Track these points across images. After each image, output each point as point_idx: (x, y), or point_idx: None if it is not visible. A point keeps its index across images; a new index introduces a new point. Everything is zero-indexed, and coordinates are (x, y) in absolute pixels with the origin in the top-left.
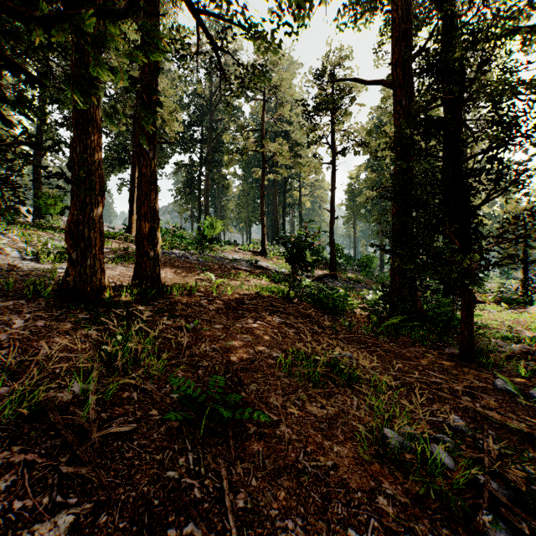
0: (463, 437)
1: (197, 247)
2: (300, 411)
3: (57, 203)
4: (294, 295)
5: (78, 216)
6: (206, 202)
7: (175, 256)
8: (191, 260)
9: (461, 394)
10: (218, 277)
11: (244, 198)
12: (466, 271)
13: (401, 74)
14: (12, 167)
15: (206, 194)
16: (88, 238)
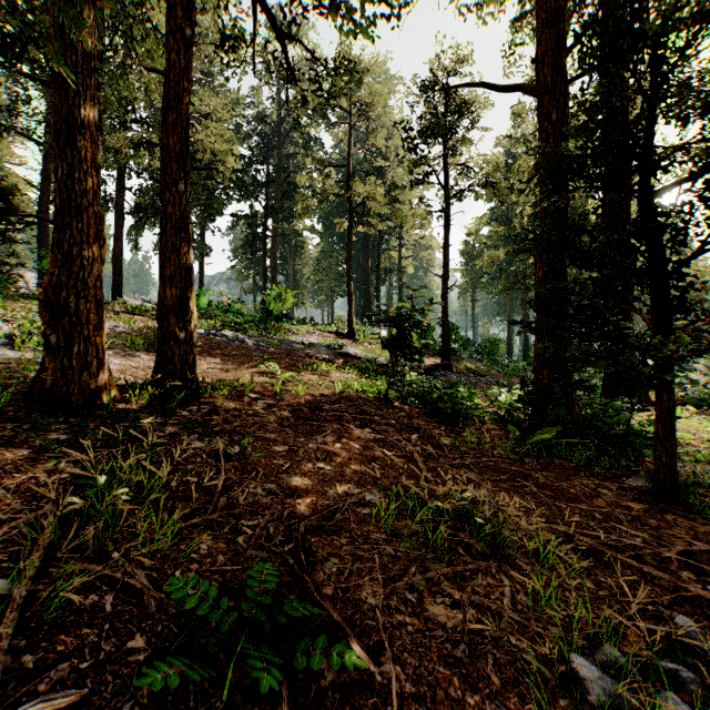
0: (708, 664)
1: (259, 327)
2: (415, 617)
3: None
4: (395, 395)
5: (60, 277)
6: (273, 266)
7: (226, 340)
8: (248, 345)
9: (676, 568)
10: (285, 369)
11: (325, 261)
12: (663, 363)
13: (550, 75)
14: (7, 218)
15: (273, 256)
16: (75, 311)
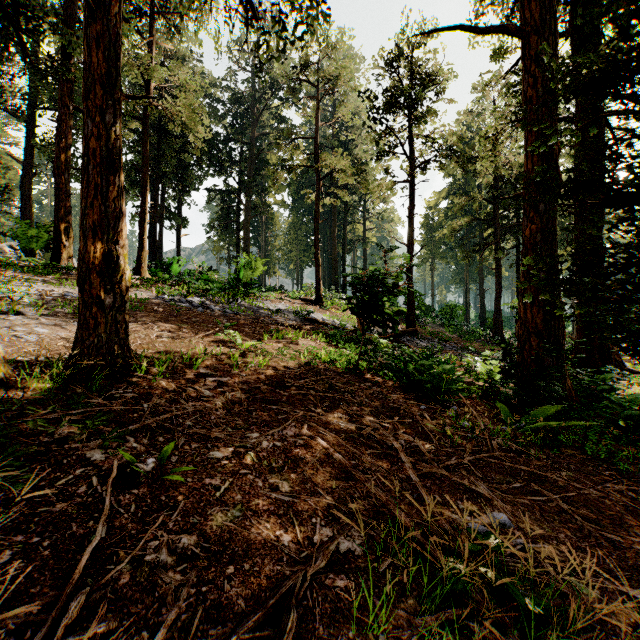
0: None
1: (228, 293)
2: None
3: (41, 234)
4: (366, 366)
5: None
6: (245, 237)
7: (189, 306)
8: (213, 312)
9: None
10: (248, 338)
11: (295, 233)
12: None
13: (538, 13)
14: None
15: (245, 227)
16: None
